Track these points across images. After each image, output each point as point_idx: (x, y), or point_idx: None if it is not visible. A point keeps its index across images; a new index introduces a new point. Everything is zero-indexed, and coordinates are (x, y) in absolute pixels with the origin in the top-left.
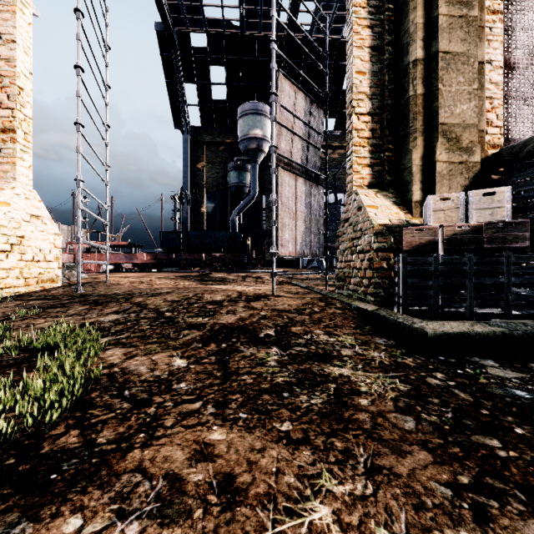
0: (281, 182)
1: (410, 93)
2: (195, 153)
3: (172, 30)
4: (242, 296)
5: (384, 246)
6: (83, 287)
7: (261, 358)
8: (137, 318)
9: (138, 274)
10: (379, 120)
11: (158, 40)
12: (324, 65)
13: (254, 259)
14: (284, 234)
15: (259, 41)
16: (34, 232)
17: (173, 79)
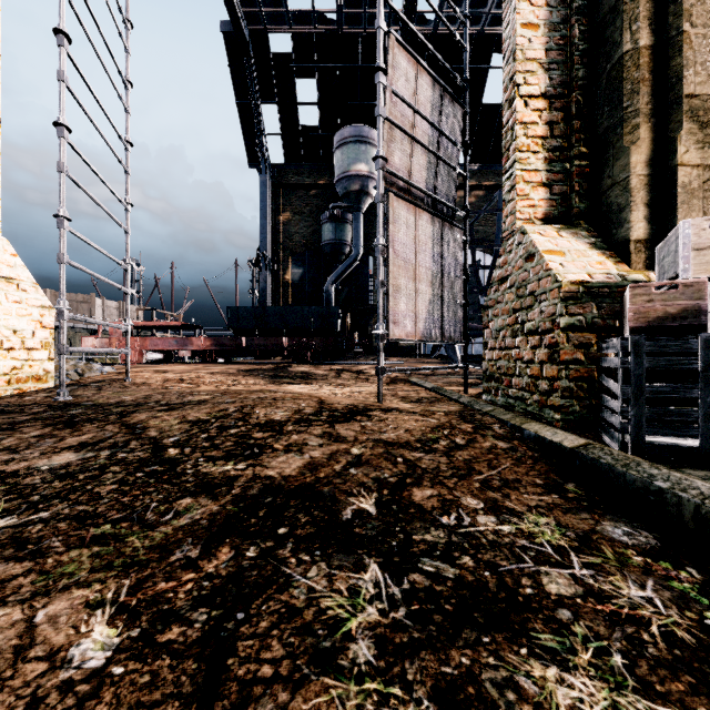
0: (393, 217)
1: (624, 46)
2: (277, 200)
3: (243, 30)
4: (322, 412)
5: (579, 321)
6: (83, 389)
7: (332, 620)
8: (107, 462)
9: (189, 367)
10: (562, 106)
11: (226, 46)
12: (455, 70)
13: (355, 344)
14: (397, 304)
15: (364, 40)
16: (3, 303)
17: (246, 100)
